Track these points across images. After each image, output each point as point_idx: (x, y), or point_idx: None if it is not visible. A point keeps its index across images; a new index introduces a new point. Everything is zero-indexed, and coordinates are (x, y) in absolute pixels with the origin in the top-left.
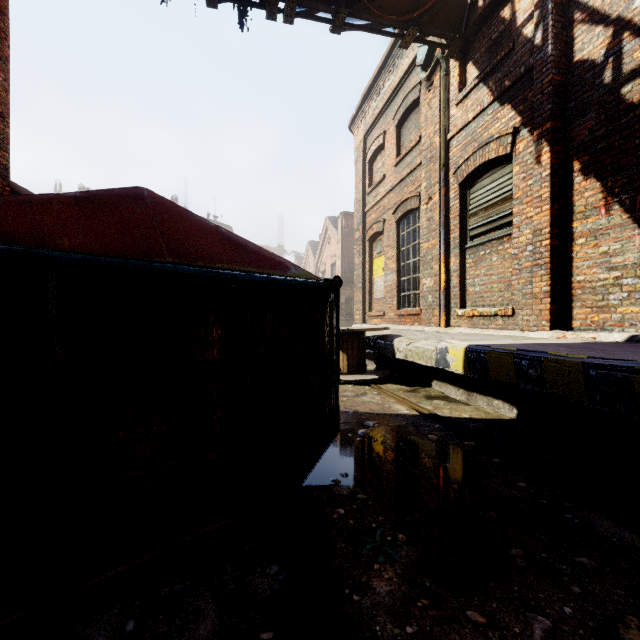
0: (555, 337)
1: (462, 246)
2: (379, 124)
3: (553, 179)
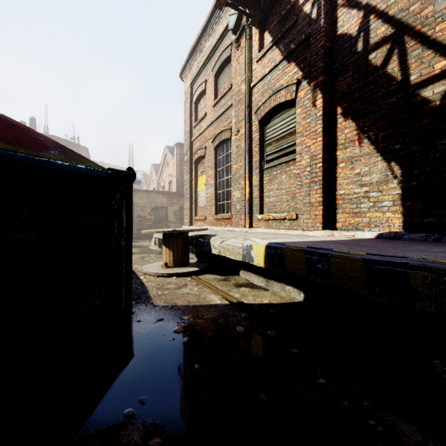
0: (326, 235)
1: (261, 167)
2: (202, 74)
3: (324, 118)
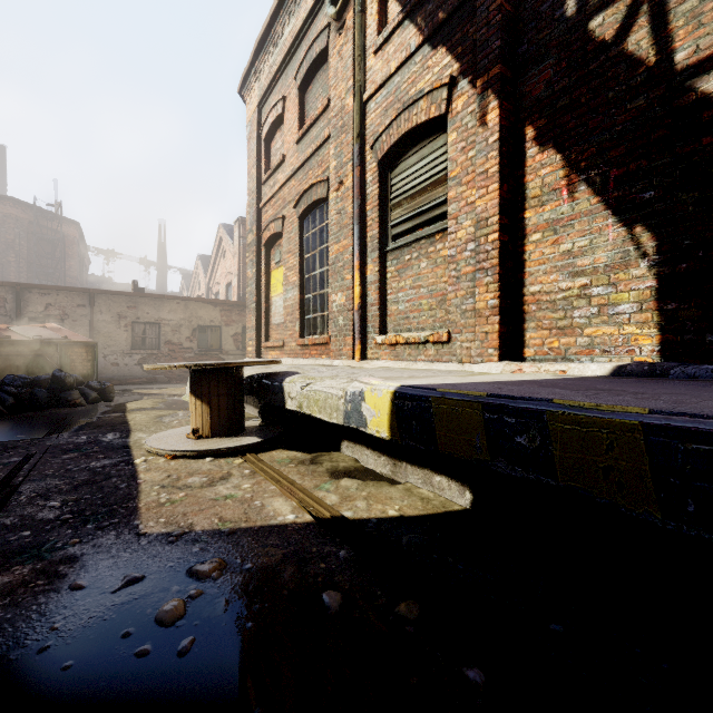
0: (508, 371)
1: (382, 248)
2: (278, 87)
3: (502, 147)
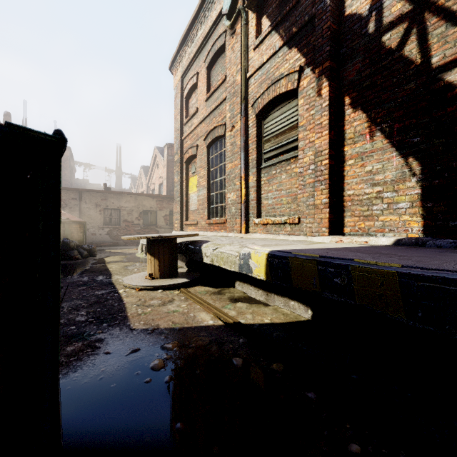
0: (334, 241)
1: (258, 166)
2: (193, 67)
3: (331, 109)
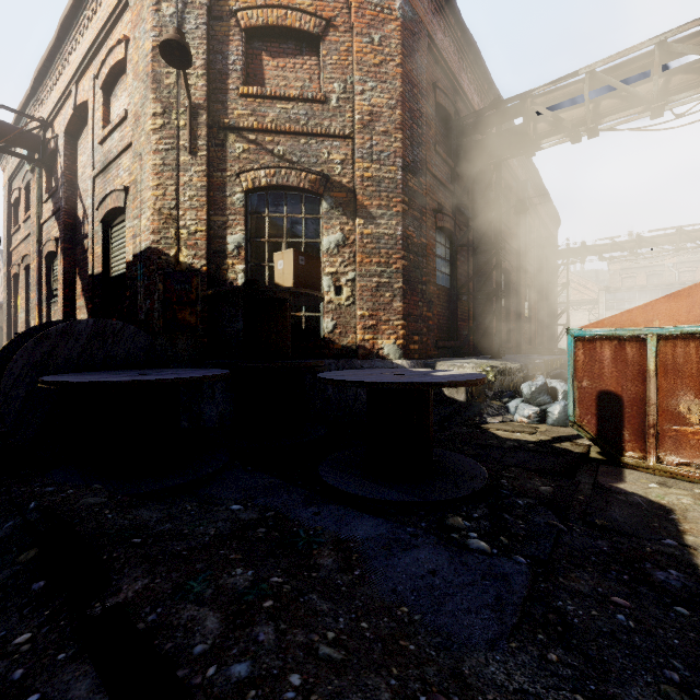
0: None
1: (49, 301)
2: (18, 178)
3: (66, 275)
